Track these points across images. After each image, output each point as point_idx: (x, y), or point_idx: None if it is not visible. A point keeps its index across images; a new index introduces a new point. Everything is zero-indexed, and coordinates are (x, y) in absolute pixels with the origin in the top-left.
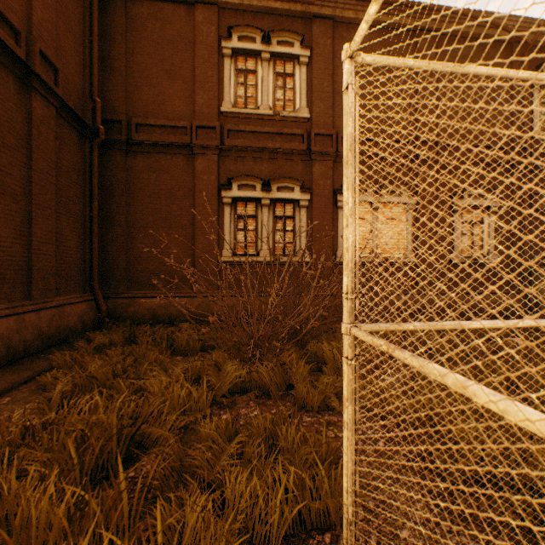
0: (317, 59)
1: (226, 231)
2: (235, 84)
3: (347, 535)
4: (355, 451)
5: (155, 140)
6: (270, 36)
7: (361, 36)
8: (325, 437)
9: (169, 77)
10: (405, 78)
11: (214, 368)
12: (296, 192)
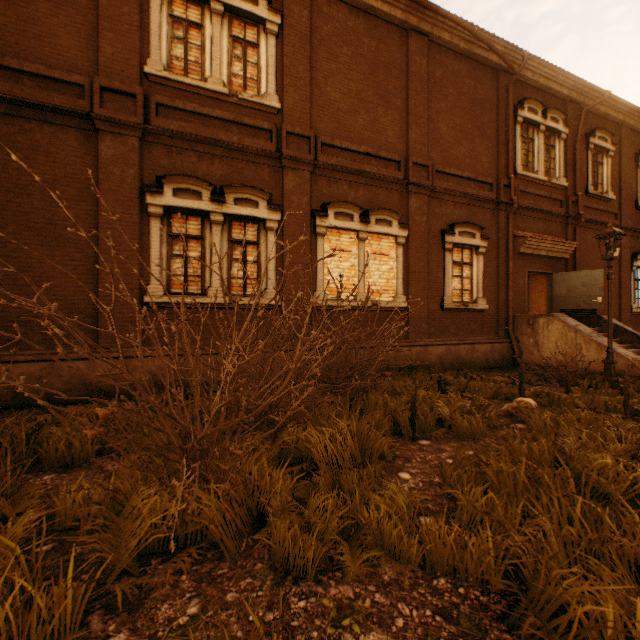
0: (290, 31)
1: (155, 256)
2: (169, 37)
3: None
4: None
5: (20, 96)
6: None
7: None
8: None
9: None
10: None
11: (109, 505)
12: (262, 208)
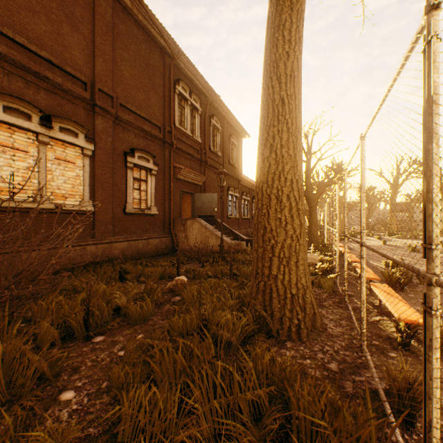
0: None
1: None
2: None
3: None
4: None
5: None
6: None
7: None
8: None
9: None
10: None
11: None
12: None
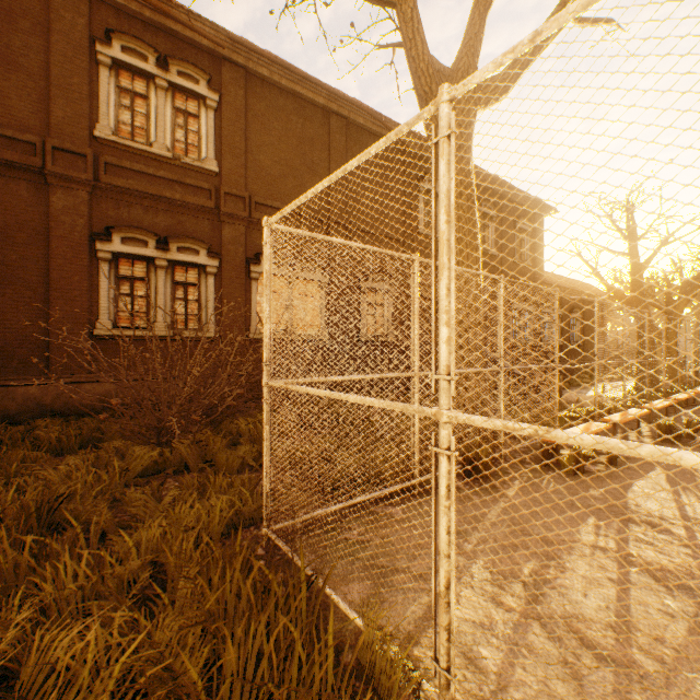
0: (228, 107)
1: (104, 295)
2: (117, 105)
3: (266, 503)
4: (271, 455)
5: None
6: (168, 61)
7: (274, 223)
8: (248, 477)
9: (1, 62)
10: (299, 239)
11: (116, 456)
12: (203, 255)
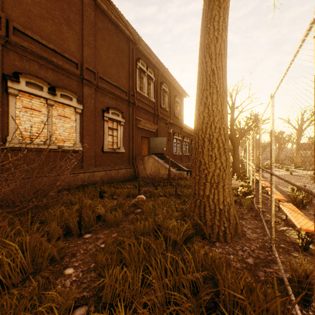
0: None
1: None
2: None
3: None
4: None
5: None
6: None
7: None
8: None
9: None
10: None
11: None
12: None
